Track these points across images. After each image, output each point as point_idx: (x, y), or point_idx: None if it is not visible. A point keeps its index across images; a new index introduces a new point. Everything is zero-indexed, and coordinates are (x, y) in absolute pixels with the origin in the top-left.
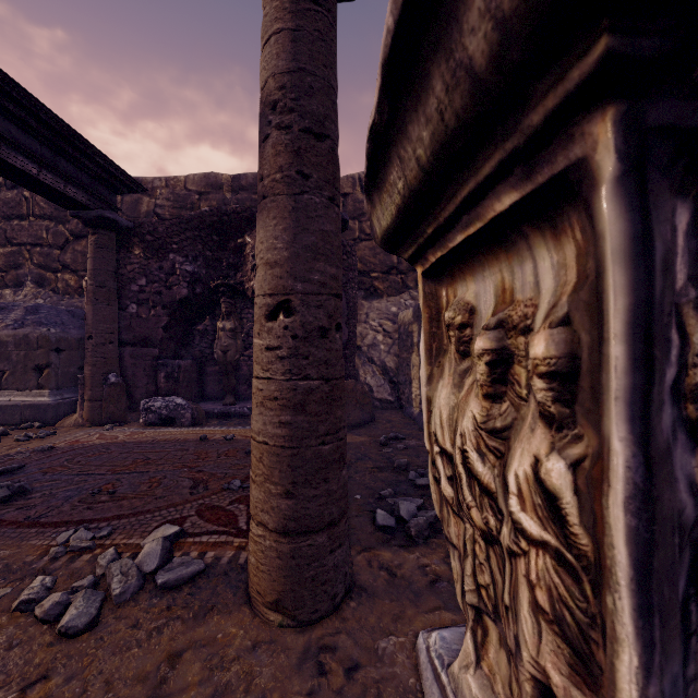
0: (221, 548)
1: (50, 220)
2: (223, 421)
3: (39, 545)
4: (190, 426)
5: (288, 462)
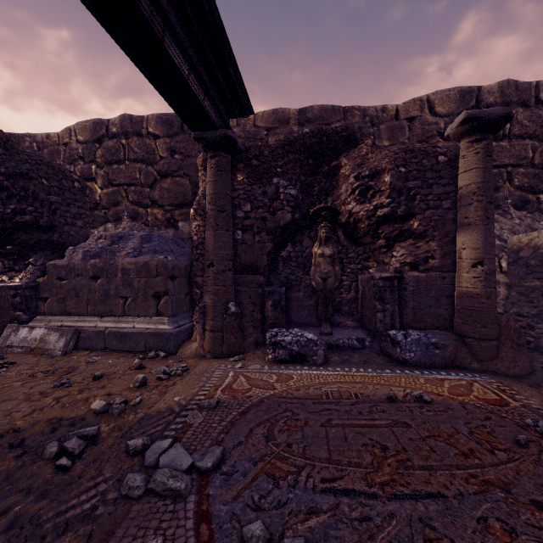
0: None
1: (142, 163)
2: (342, 356)
3: None
4: (325, 366)
5: None
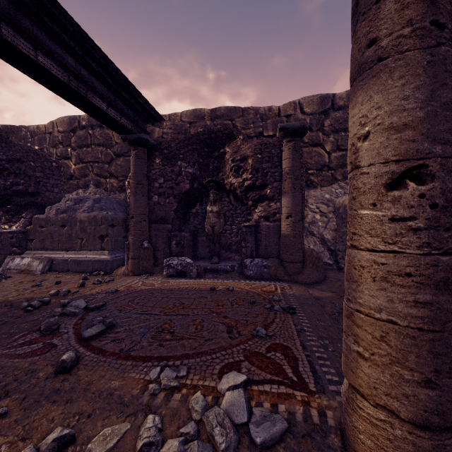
0: (288, 401)
1: (103, 147)
2: (215, 275)
3: (138, 379)
4: (196, 278)
5: (428, 348)
